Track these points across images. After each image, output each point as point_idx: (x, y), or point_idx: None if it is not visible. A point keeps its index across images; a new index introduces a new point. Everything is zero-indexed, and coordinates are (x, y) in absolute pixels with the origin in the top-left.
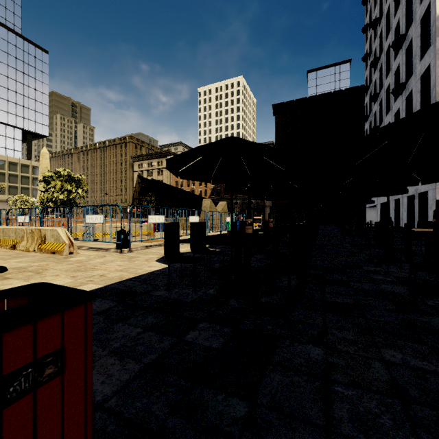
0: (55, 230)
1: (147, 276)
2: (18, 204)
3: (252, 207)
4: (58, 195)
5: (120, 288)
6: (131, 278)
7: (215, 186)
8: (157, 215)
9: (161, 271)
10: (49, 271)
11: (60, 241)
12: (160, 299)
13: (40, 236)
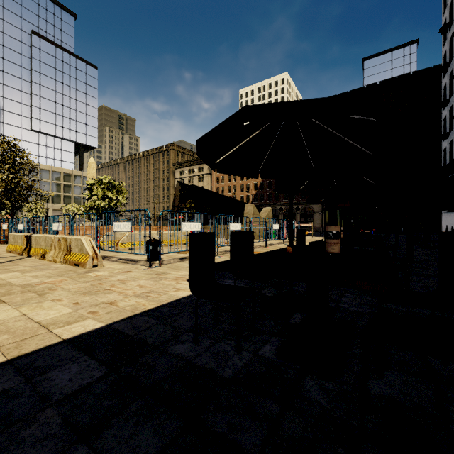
0: (79, 239)
1: (169, 308)
2: (70, 213)
3: (299, 213)
4: (100, 203)
5: (125, 331)
6: (147, 311)
7: (258, 192)
8: (192, 222)
9: (191, 298)
10: (55, 292)
11: (84, 251)
12: (177, 366)
13: (66, 246)
